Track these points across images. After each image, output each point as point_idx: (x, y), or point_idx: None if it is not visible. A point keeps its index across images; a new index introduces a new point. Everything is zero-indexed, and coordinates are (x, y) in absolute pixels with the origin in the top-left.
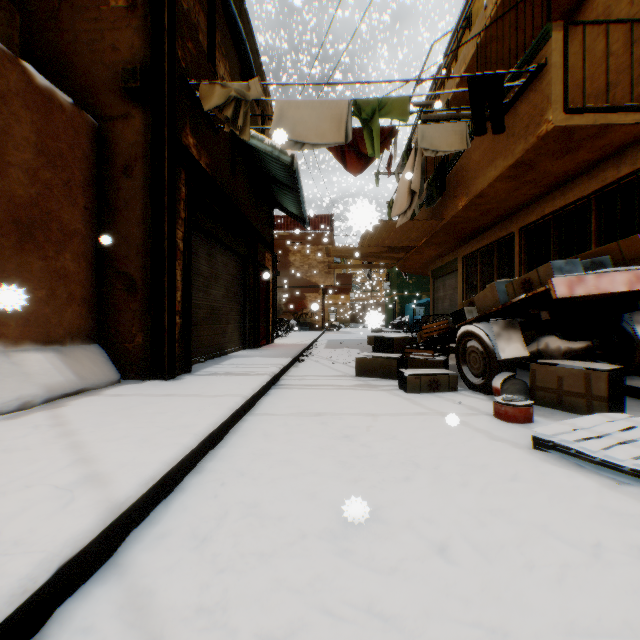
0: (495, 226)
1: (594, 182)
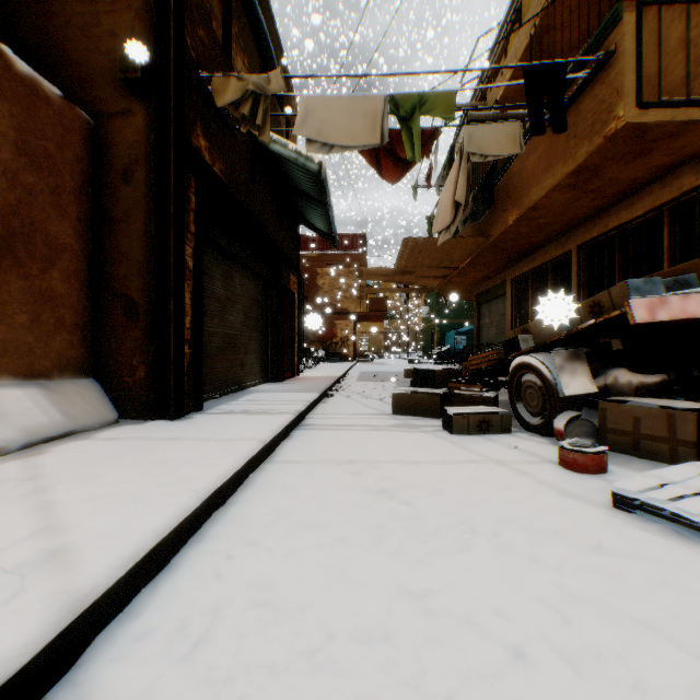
0: (549, 244)
1: (667, 191)
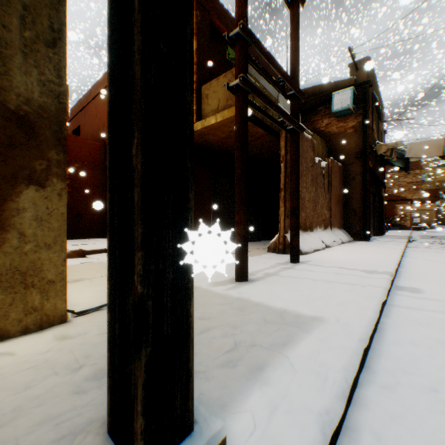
0: None
1: None
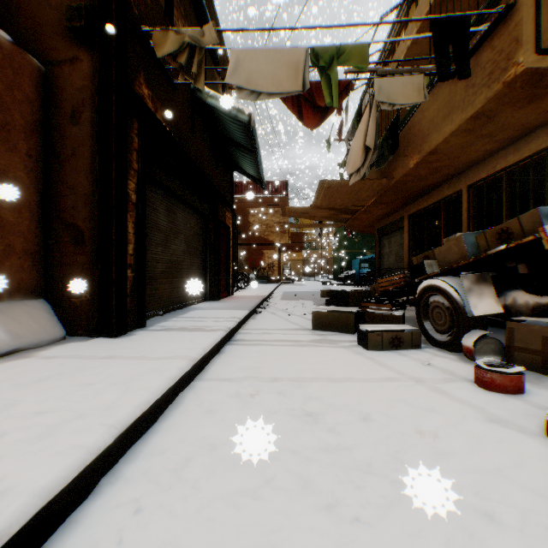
0: (442, 185)
1: None
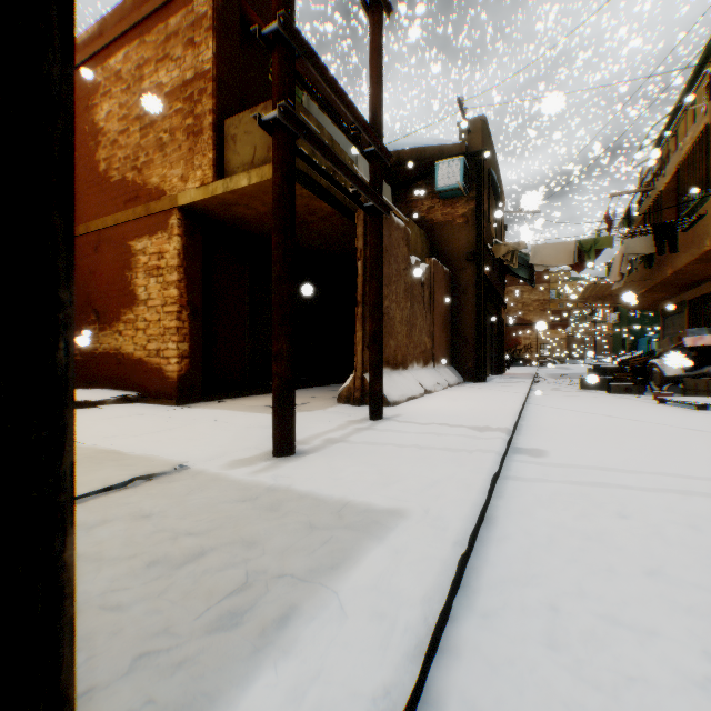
0: (710, 279)
1: None
